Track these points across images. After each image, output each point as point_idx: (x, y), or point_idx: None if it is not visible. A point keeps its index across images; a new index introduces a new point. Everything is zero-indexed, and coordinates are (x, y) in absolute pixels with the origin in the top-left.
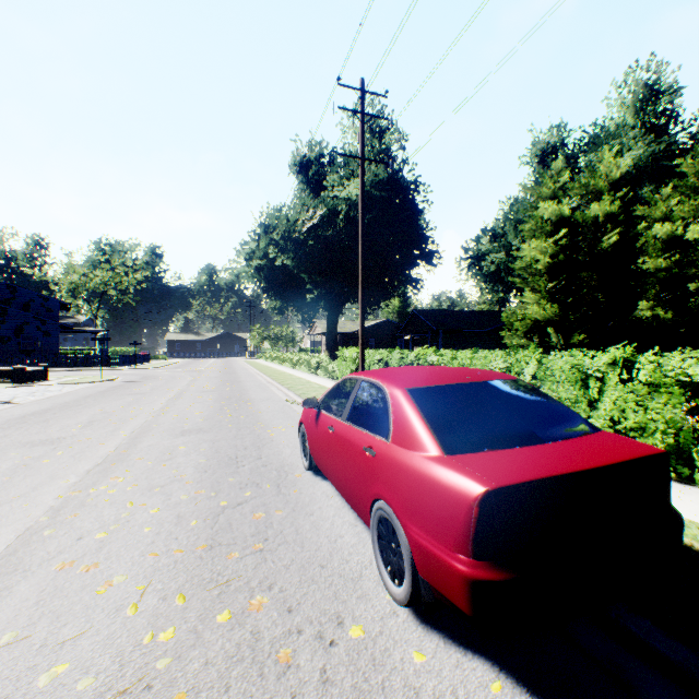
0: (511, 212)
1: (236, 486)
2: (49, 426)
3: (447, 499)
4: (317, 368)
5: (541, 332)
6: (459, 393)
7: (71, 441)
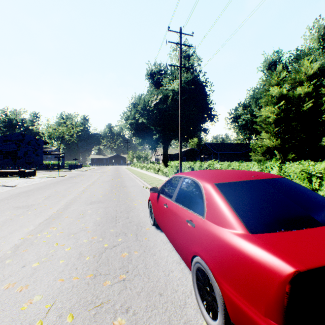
0: (253, 94)
1: (114, 234)
2: (29, 198)
3: (257, 272)
4: (158, 171)
5: (270, 153)
6: (250, 187)
7: (37, 206)
